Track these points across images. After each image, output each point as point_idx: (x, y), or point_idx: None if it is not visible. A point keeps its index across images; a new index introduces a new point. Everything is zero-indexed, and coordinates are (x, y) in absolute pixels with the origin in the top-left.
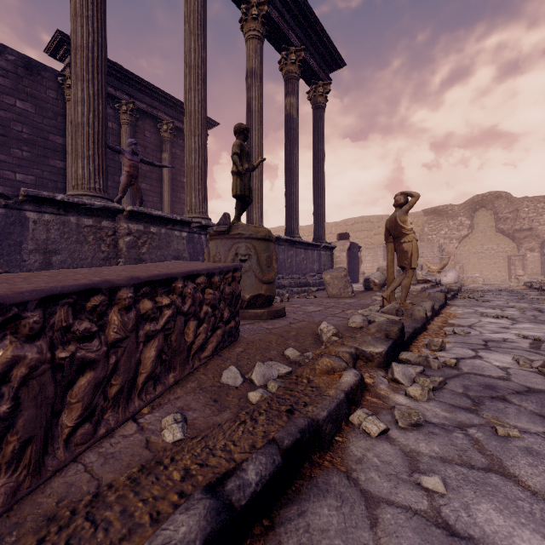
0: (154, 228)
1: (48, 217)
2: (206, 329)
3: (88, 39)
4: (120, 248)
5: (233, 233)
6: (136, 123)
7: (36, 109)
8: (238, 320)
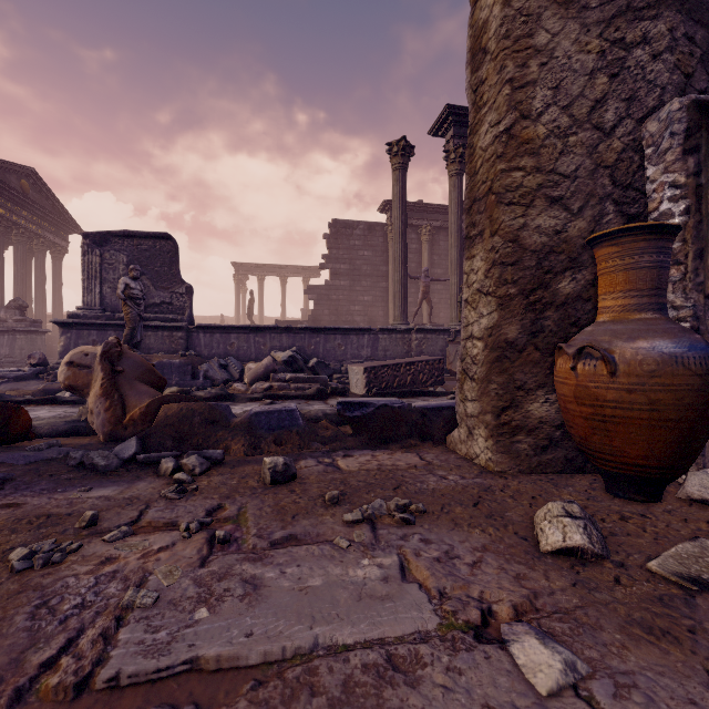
0: (429, 335)
1: (385, 336)
2: (426, 377)
3: (400, 252)
4: (412, 347)
5: (456, 341)
6: (433, 238)
7: (373, 253)
8: (443, 377)
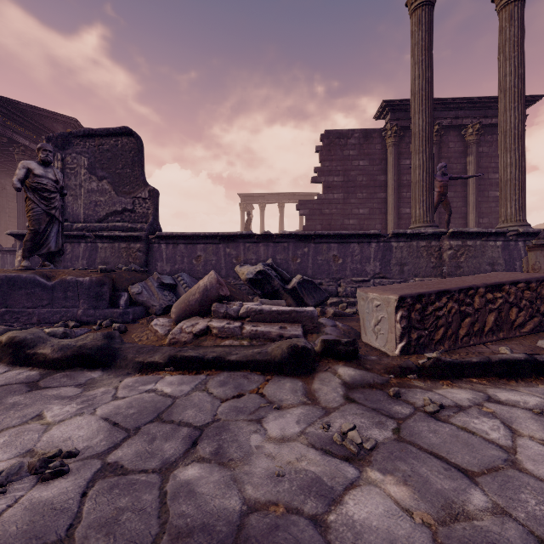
0: (470, 242)
1: (401, 244)
2: (524, 315)
3: (422, 124)
4: (444, 259)
5: None
6: (440, 139)
7: (369, 162)
8: None
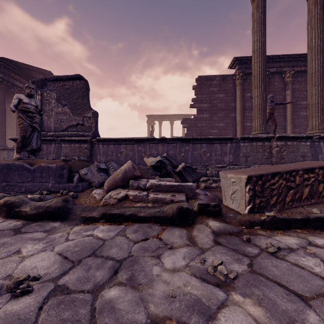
0: (289, 142)
1: (246, 144)
2: None
3: (259, 70)
4: (273, 153)
5: None
6: (269, 80)
7: (225, 95)
8: None
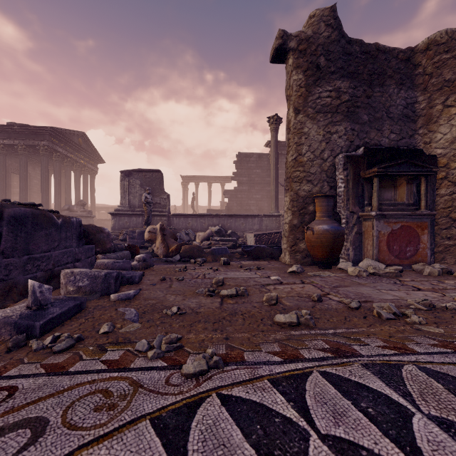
0: None
1: (266, 218)
2: None
3: (274, 174)
4: (281, 224)
5: None
6: None
7: (261, 170)
8: None
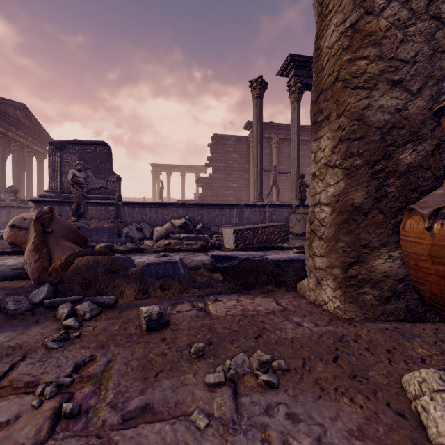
0: (277, 209)
1: (248, 209)
2: (276, 236)
3: (257, 153)
4: (266, 216)
5: (296, 212)
6: (279, 145)
7: (240, 156)
8: (287, 237)
